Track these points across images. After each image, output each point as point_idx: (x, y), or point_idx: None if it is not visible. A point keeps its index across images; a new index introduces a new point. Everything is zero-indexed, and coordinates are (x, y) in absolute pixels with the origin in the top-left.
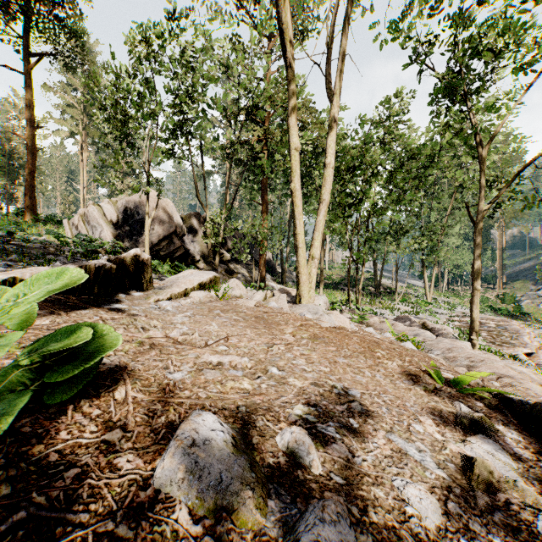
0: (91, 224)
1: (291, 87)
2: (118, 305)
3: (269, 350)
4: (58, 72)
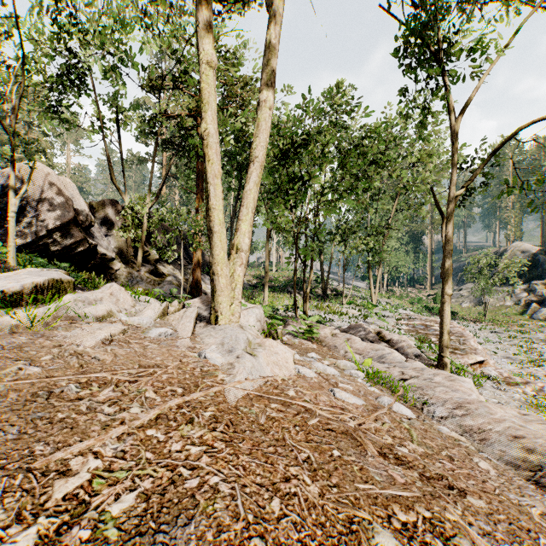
0: None
1: None
2: None
3: None
4: None
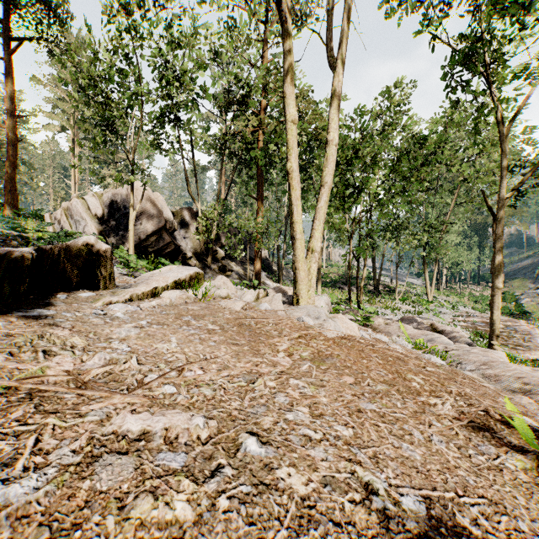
0: (75, 219)
1: (287, 48)
2: (39, 311)
3: (249, 389)
4: (49, 65)
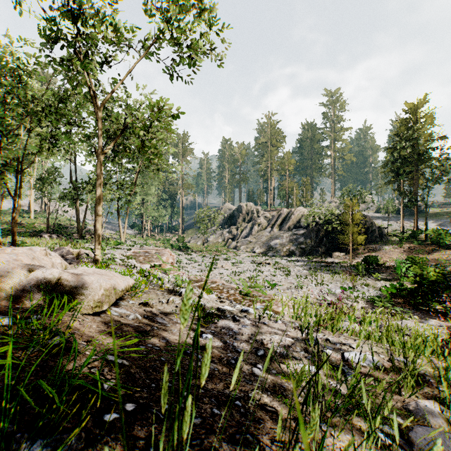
0: None
1: None
2: None
3: None
4: None
